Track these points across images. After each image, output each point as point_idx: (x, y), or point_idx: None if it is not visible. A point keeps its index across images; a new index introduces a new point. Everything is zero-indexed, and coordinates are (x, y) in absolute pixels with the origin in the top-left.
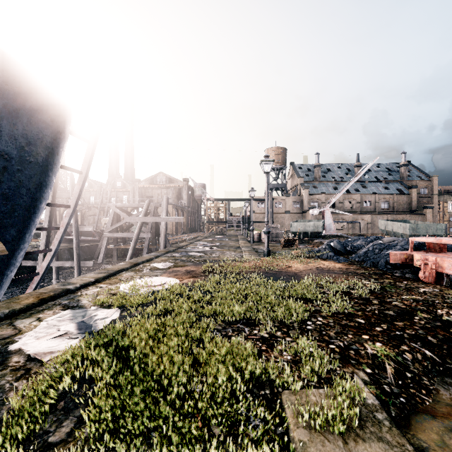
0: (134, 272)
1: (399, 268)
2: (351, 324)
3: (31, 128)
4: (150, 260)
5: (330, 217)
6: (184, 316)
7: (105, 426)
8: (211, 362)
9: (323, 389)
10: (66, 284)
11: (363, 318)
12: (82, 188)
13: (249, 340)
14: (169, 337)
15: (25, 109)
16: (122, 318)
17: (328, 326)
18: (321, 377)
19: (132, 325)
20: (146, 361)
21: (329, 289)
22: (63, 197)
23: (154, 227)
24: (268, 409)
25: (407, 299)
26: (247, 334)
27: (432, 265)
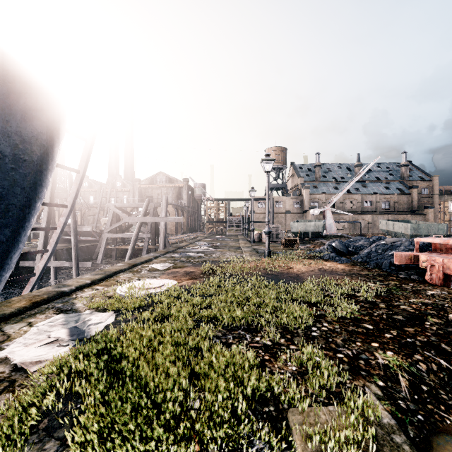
0: (132, 274)
1: (404, 270)
2: (358, 330)
3: (25, 125)
4: (149, 260)
5: (331, 217)
6: (182, 322)
7: (91, 451)
8: (210, 374)
9: (332, 406)
10: (60, 287)
11: (371, 324)
12: (79, 188)
13: (251, 349)
14: (165, 345)
15: (18, 105)
16: (117, 323)
17: (335, 333)
18: (330, 391)
19: (126, 332)
20: (139, 373)
21: (333, 291)
22: (62, 197)
23: (153, 227)
24: (272, 429)
25: (415, 303)
26: (249, 341)
27: (439, 267)
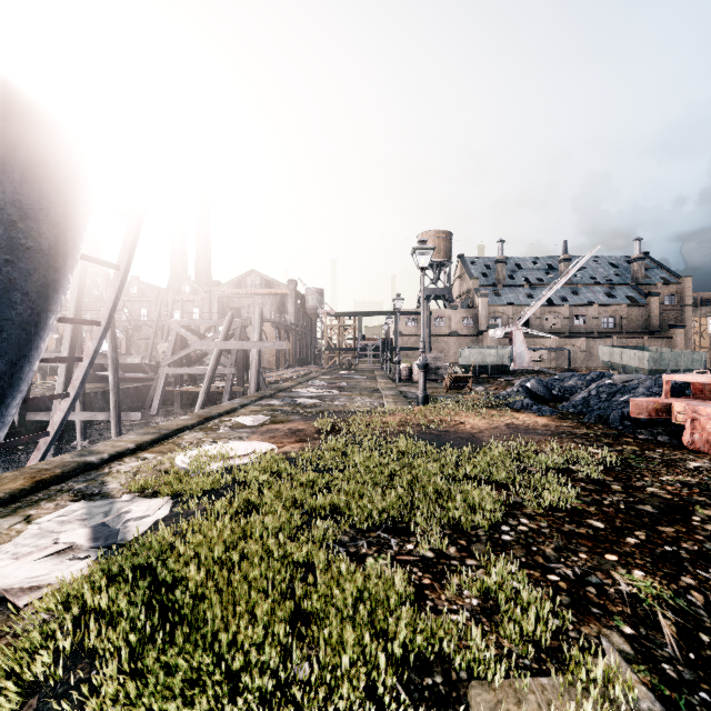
0: (204, 433)
1: (645, 426)
2: (581, 531)
3: (28, 190)
4: (232, 411)
5: (523, 342)
6: (281, 517)
7: None
8: (328, 615)
9: (547, 675)
10: (85, 454)
11: (600, 520)
12: (119, 294)
13: (400, 567)
14: (251, 559)
15: (16, 157)
16: (173, 518)
17: (541, 535)
18: (541, 646)
19: (186, 535)
20: (203, 615)
21: (532, 463)
22: (94, 309)
23: (241, 357)
24: None
25: (670, 483)
26: (395, 551)
27: (706, 422)
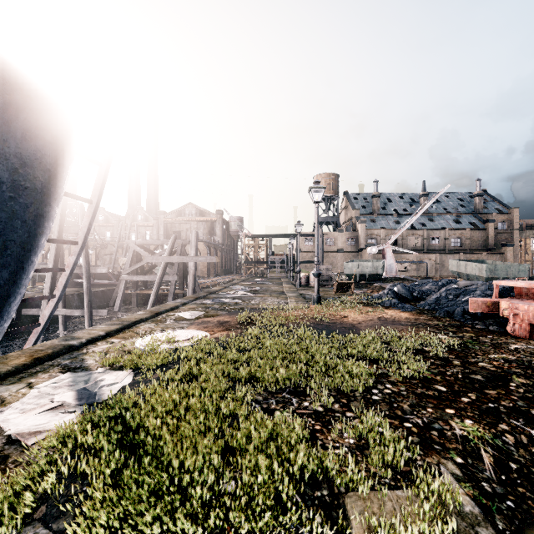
0: (155, 324)
1: (480, 319)
2: (429, 393)
3: (26, 145)
4: (176, 308)
5: (392, 257)
6: (214, 383)
7: None
8: (248, 449)
9: (400, 489)
10: (68, 339)
11: (443, 385)
12: (92, 221)
13: (299, 417)
14: (193, 412)
15: (18, 121)
16: (135, 384)
17: (400, 396)
18: (397, 471)
19: (146, 396)
20: (160, 448)
21: (396, 345)
22: (72, 232)
23: (181, 268)
24: (326, 519)
25: (496, 359)
26: (295, 407)
27: (524, 316)
